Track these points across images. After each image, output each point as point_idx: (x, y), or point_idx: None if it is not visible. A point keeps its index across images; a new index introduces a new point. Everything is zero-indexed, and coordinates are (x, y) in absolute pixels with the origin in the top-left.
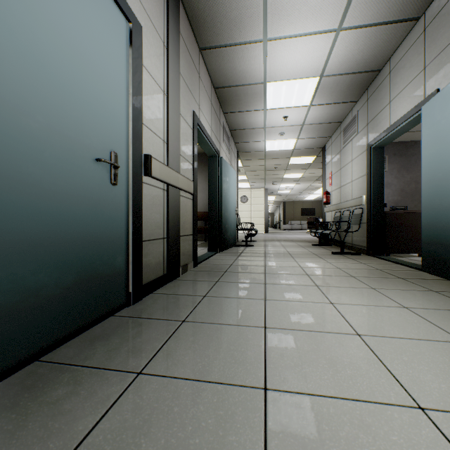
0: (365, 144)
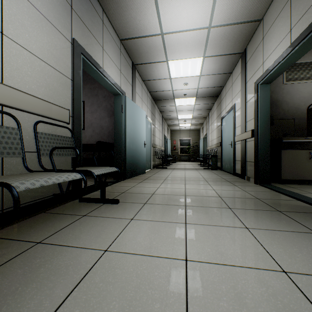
0: (67, 28)
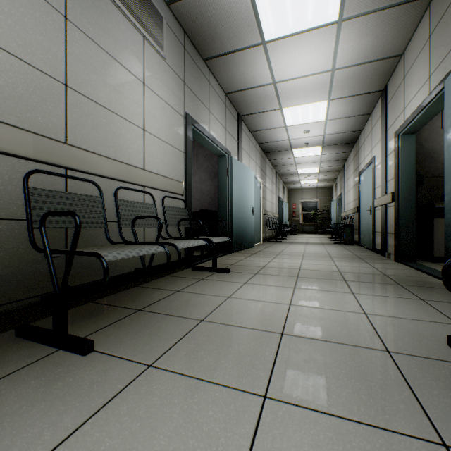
0: (181, 105)
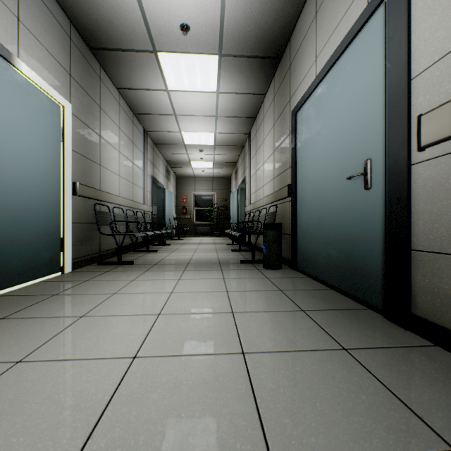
0: None
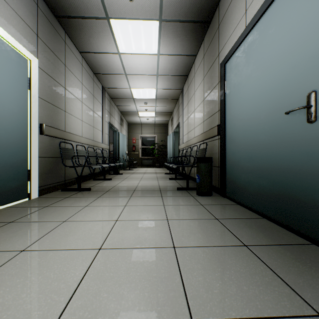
0: None
